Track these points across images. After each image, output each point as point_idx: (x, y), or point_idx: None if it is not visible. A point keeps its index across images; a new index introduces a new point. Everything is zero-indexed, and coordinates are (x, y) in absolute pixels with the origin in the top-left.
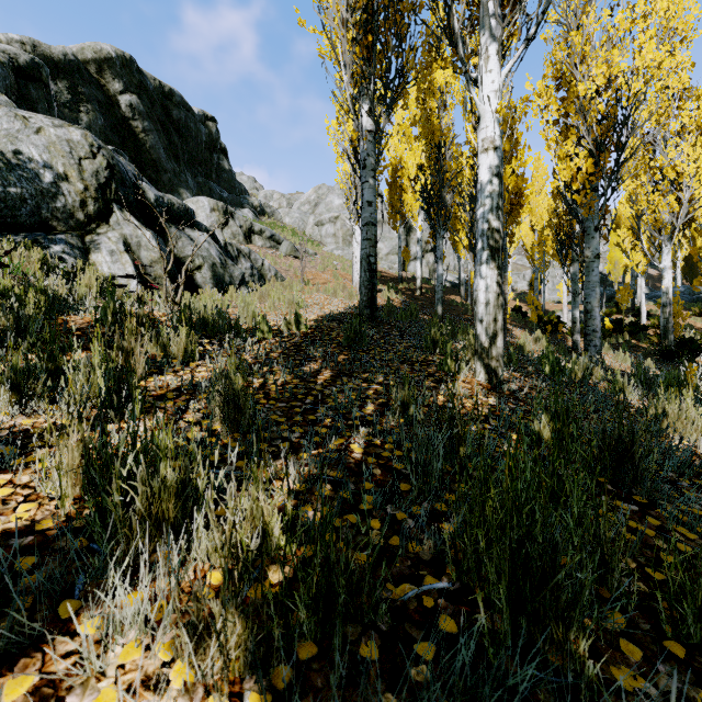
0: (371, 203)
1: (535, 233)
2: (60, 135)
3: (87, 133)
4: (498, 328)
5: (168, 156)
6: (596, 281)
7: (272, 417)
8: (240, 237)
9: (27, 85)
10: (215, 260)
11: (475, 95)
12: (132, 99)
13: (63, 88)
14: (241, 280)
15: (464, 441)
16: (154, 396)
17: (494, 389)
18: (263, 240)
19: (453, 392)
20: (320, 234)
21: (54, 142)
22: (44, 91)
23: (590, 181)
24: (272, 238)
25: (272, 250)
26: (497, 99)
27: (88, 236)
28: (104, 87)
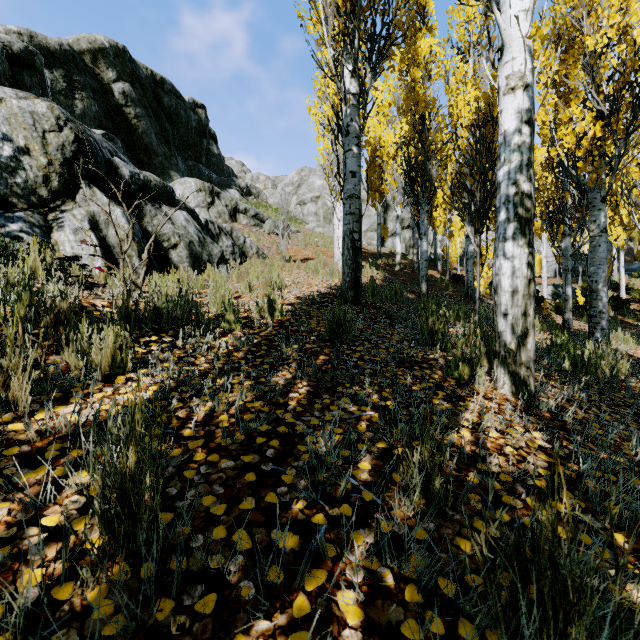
0: (354, 173)
1: None
2: (24, 107)
3: (53, 105)
4: (529, 325)
5: (159, 140)
6: (603, 257)
7: (204, 501)
8: (226, 216)
9: (21, 71)
10: (193, 238)
11: (499, 16)
12: (124, 87)
13: (58, 76)
14: (220, 258)
15: (579, 615)
16: (21, 455)
17: (528, 410)
18: (248, 219)
19: (482, 425)
20: (303, 212)
21: (15, 113)
22: (38, 78)
23: (597, 147)
24: (256, 217)
25: (256, 228)
26: (528, 21)
27: (51, 213)
28: (99, 75)
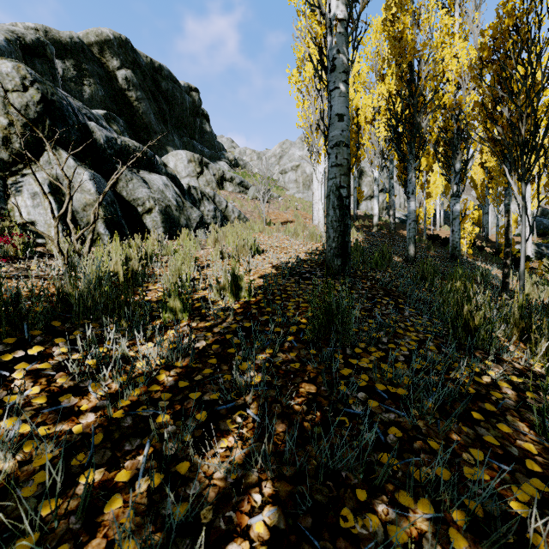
0: (342, 116)
1: (486, 170)
2: None
3: (20, 65)
4: None
5: (157, 120)
6: None
7: None
8: (213, 184)
9: (34, 60)
10: (170, 202)
11: None
12: (127, 73)
13: (69, 66)
14: (199, 222)
15: None
16: None
17: None
18: (233, 186)
19: None
20: (284, 180)
21: None
22: (49, 66)
23: None
24: (241, 184)
25: (241, 194)
26: None
27: (11, 177)
28: (105, 64)
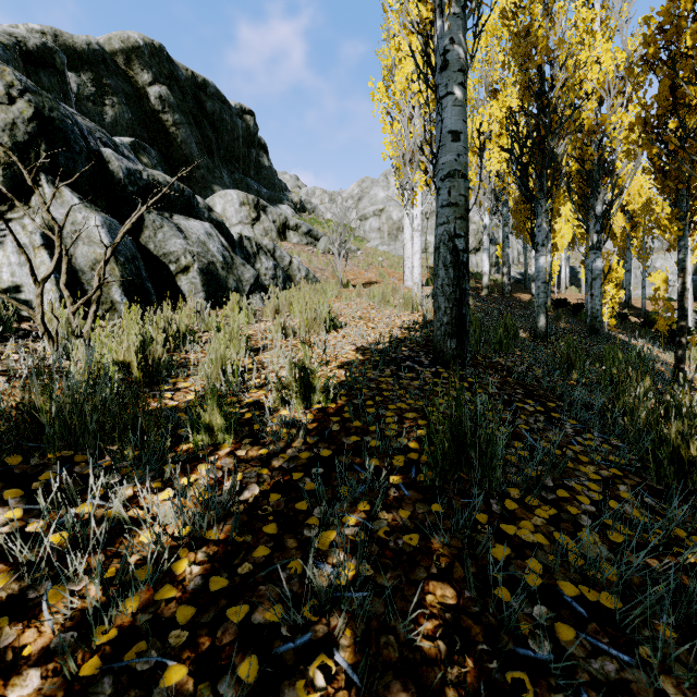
0: (457, 134)
1: (627, 214)
2: None
3: (5, 68)
4: None
5: (201, 151)
6: None
7: None
8: (273, 233)
9: (38, 71)
10: (214, 258)
11: None
12: (161, 90)
13: (86, 80)
14: (254, 284)
15: None
16: None
17: None
18: (299, 236)
19: None
20: (364, 229)
21: None
22: (58, 79)
23: None
24: (309, 234)
25: (309, 247)
26: None
27: None
28: (132, 78)
